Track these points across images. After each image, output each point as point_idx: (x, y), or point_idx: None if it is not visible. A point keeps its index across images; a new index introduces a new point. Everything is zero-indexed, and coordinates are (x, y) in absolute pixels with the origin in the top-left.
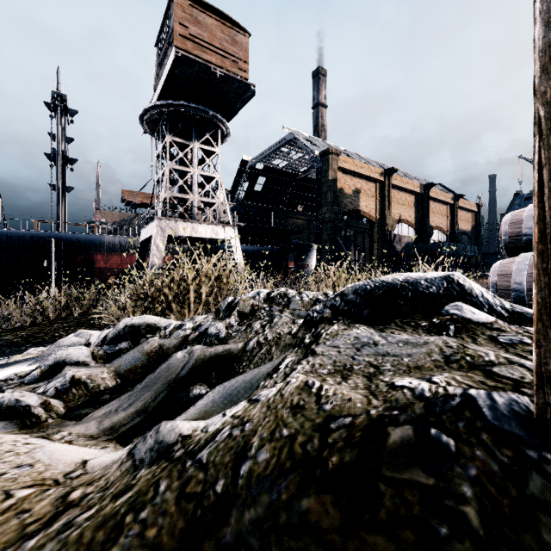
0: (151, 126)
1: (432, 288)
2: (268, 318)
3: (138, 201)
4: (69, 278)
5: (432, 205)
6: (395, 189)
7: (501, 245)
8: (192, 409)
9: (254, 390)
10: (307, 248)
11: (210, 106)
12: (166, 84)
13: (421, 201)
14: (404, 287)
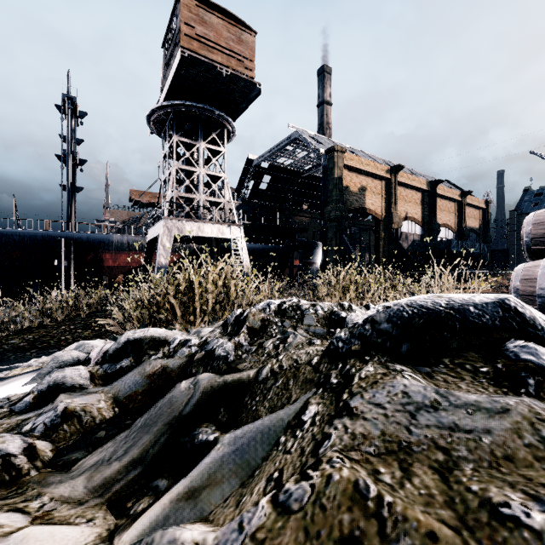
0: (158, 126)
1: (485, 318)
2: (280, 336)
3: (145, 200)
4: (79, 276)
5: (439, 202)
6: (401, 187)
7: (523, 247)
8: (197, 470)
9: (272, 448)
10: (312, 246)
11: (216, 105)
12: (173, 85)
13: (428, 198)
14: (450, 316)
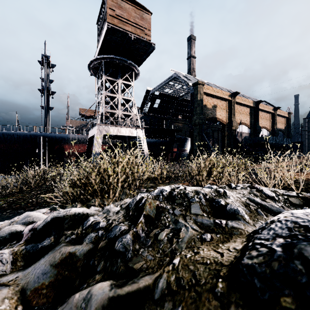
0: (95, 71)
1: None
2: (173, 227)
3: (88, 114)
4: (50, 158)
5: (260, 113)
6: (238, 105)
7: None
8: None
9: None
10: (184, 140)
11: (128, 58)
12: (102, 45)
13: (253, 111)
14: None
